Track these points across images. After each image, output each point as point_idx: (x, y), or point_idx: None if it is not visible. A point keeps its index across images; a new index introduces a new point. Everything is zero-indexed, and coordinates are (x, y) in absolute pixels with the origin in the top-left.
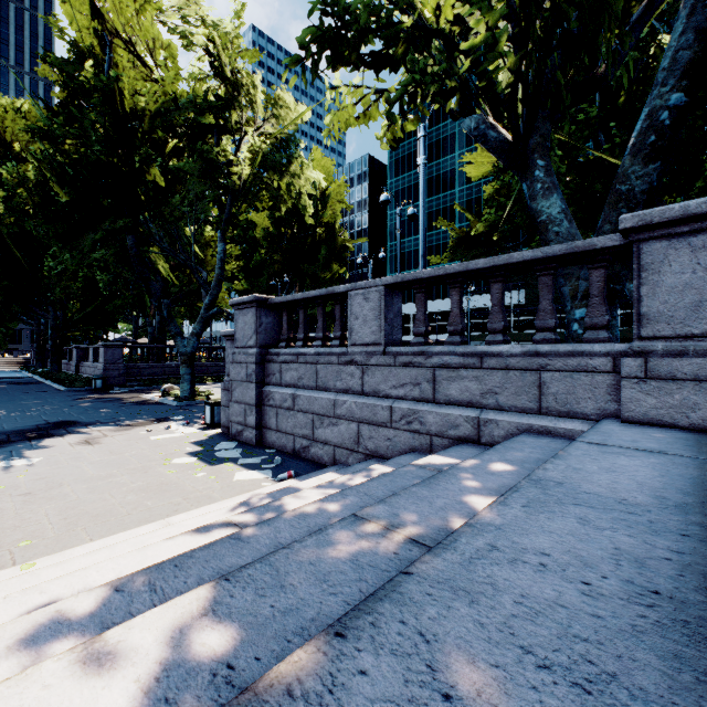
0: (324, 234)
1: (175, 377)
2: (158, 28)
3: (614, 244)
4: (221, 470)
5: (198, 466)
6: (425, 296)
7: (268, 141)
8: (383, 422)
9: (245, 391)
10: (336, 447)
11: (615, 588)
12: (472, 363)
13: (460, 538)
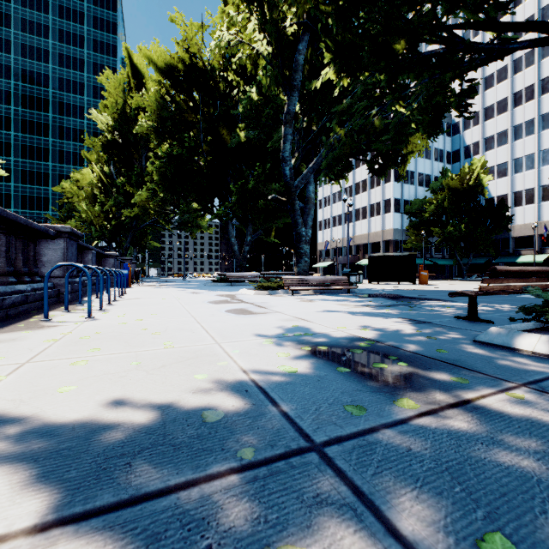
0: None
1: None
2: None
3: None
4: None
5: None
6: None
7: None
8: None
9: None
10: None
11: None
12: None
13: None
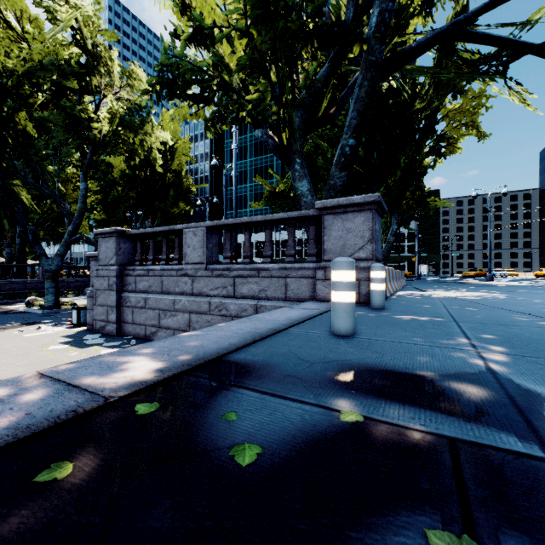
0: (172, 179)
1: (36, 291)
2: (25, 3)
3: (317, 214)
4: (90, 350)
5: (71, 349)
6: (231, 235)
7: (125, 107)
8: (205, 311)
9: (108, 297)
10: (175, 330)
11: (244, 332)
12: (254, 274)
13: (205, 329)
